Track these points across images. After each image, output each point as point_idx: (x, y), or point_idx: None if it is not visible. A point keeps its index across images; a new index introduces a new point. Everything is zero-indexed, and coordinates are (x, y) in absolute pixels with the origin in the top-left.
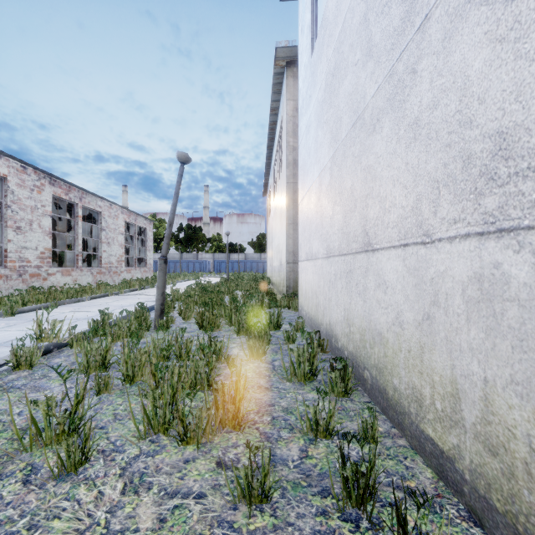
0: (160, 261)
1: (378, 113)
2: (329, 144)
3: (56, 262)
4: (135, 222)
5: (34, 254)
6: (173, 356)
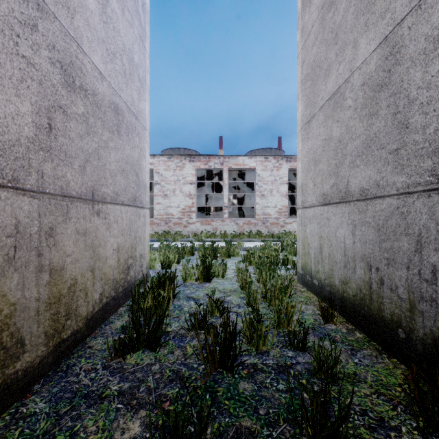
0: None
1: None
2: None
3: None
4: None
5: (274, 210)
6: None
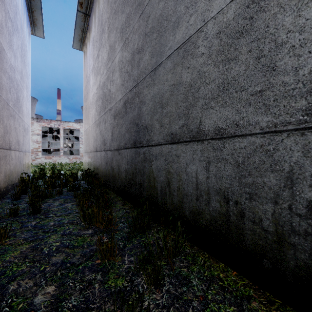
0: None
1: None
2: None
3: None
4: None
5: None
6: None
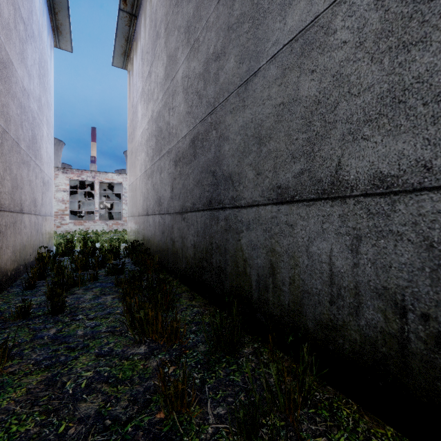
0: None
1: None
2: None
3: None
4: None
5: None
6: None
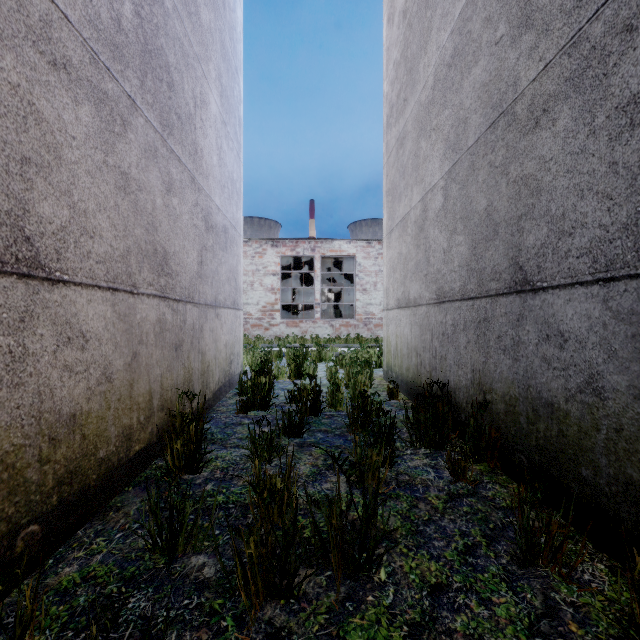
0: None
1: None
2: None
3: None
4: None
5: (379, 308)
6: None
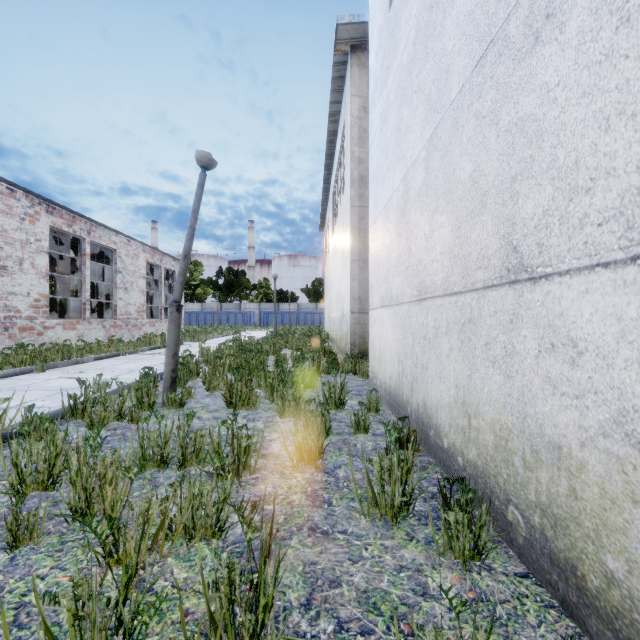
0: (171, 308)
1: (549, 1)
2: (424, 120)
3: (58, 313)
4: (161, 263)
5: (26, 302)
6: (176, 457)
